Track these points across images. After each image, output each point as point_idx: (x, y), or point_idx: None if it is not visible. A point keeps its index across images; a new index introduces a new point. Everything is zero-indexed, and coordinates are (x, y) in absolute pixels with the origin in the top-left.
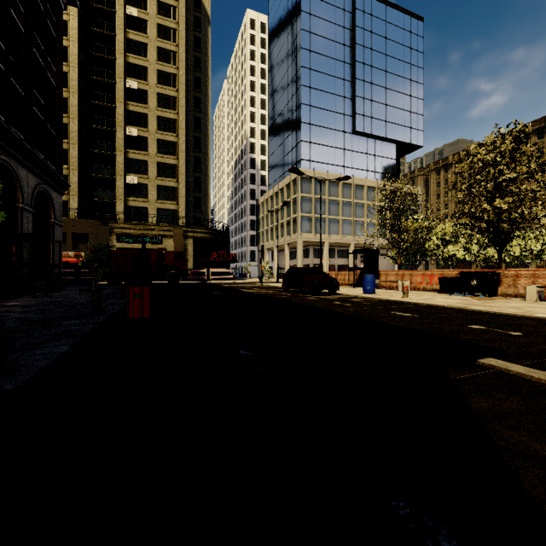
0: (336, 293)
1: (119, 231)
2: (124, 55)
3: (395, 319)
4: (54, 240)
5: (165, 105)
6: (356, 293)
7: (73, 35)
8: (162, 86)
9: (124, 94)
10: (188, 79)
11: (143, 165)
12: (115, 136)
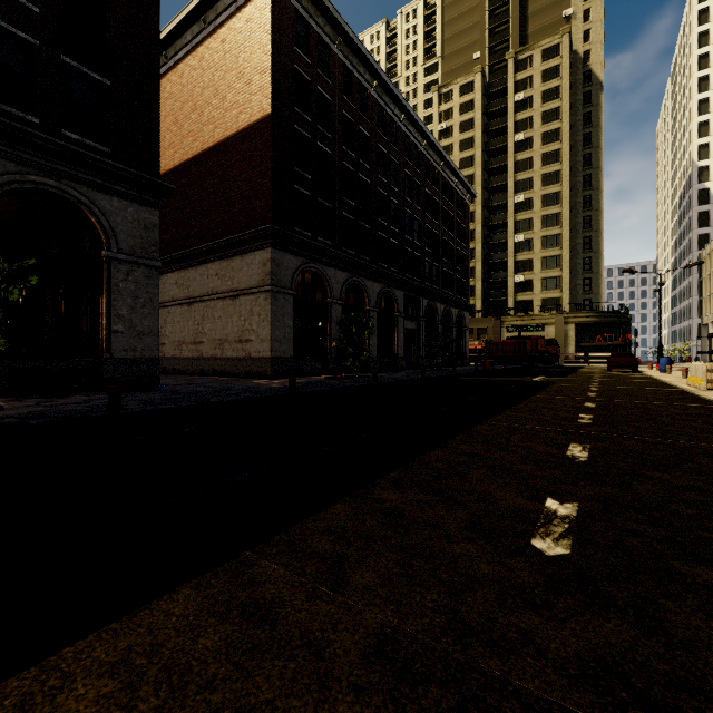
0: (641, 372)
1: (508, 323)
2: (513, 178)
3: (578, 376)
4: (465, 338)
5: (548, 203)
6: (653, 372)
7: (478, 182)
8: (546, 187)
9: (513, 209)
10: (577, 161)
11: (529, 263)
12: (507, 244)
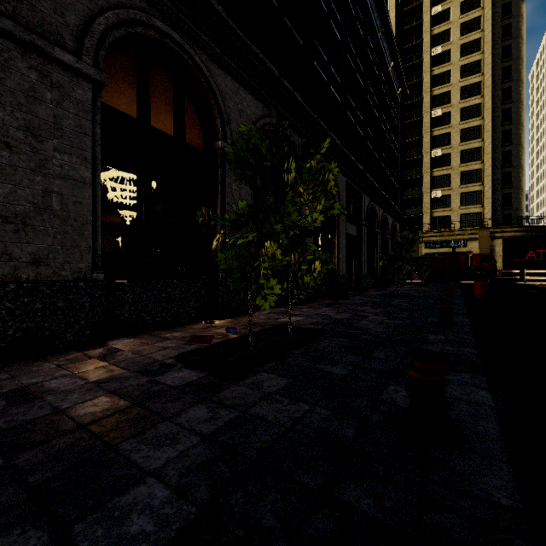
0: None
1: (426, 239)
2: (429, 92)
3: None
4: None
5: (468, 116)
6: None
7: None
8: (465, 100)
9: (430, 124)
10: (495, 75)
11: (446, 178)
12: (421, 161)
